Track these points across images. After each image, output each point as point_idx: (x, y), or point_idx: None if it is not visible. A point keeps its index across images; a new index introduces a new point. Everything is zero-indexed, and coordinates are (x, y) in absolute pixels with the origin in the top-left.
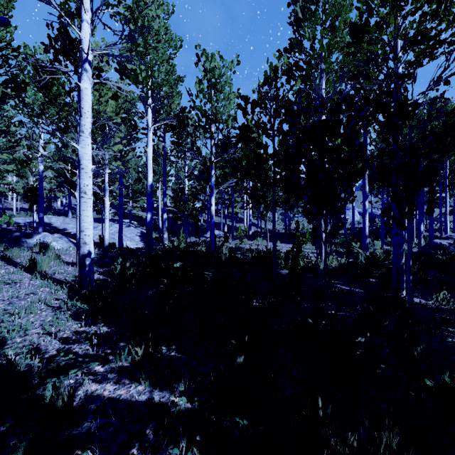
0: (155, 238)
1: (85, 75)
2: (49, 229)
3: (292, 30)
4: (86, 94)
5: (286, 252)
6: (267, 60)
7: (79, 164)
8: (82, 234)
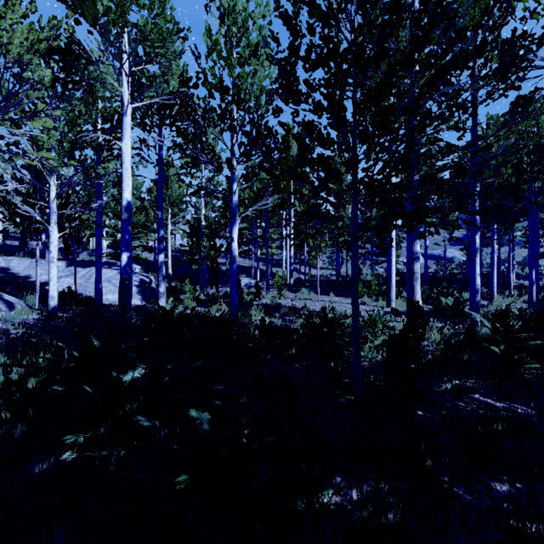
0: None
1: None
2: (2, 277)
3: None
4: None
5: (390, 339)
6: None
7: None
8: None
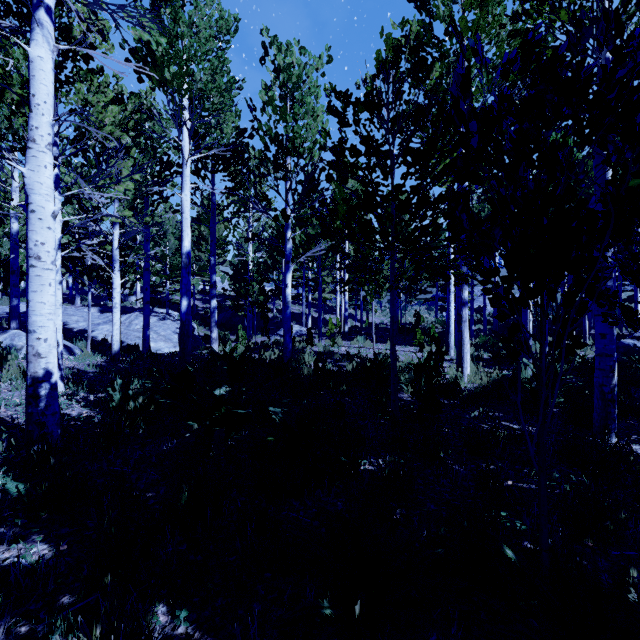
0: (204, 336)
1: (39, 33)
2: None
3: (416, 6)
4: (40, 68)
5: (417, 366)
6: (382, 31)
7: (27, 203)
8: (32, 337)
